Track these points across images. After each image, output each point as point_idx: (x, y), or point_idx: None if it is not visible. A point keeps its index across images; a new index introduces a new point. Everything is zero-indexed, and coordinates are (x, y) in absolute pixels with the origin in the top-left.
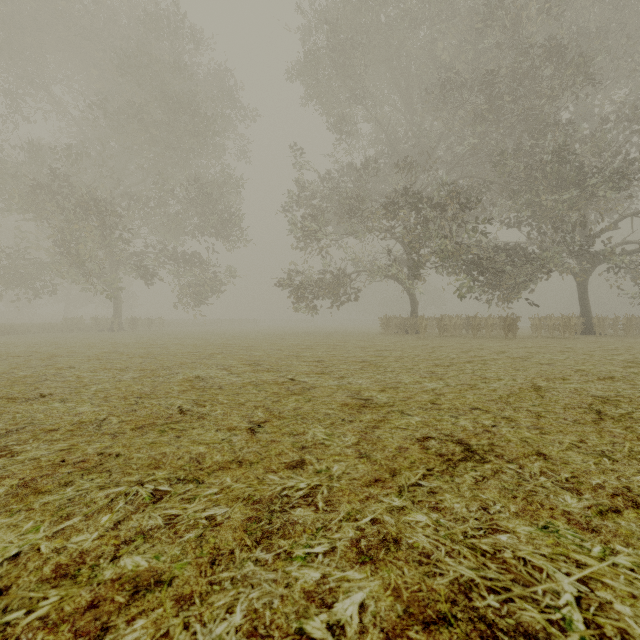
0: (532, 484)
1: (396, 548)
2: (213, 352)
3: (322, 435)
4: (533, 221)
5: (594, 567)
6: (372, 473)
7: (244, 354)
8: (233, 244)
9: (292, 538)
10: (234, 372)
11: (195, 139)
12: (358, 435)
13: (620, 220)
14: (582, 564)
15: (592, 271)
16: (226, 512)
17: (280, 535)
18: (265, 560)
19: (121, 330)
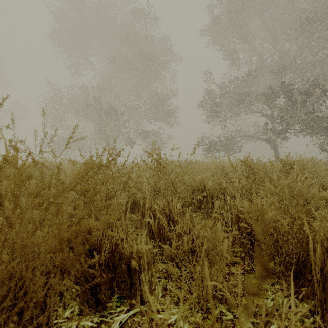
0: None
1: None
2: None
3: None
4: None
5: None
6: None
7: None
8: (170, 125)
9: None
10: None
11: (154, 73)
12: None
13: None
14: None
15: None
16: None
17: None
18: None
19: None
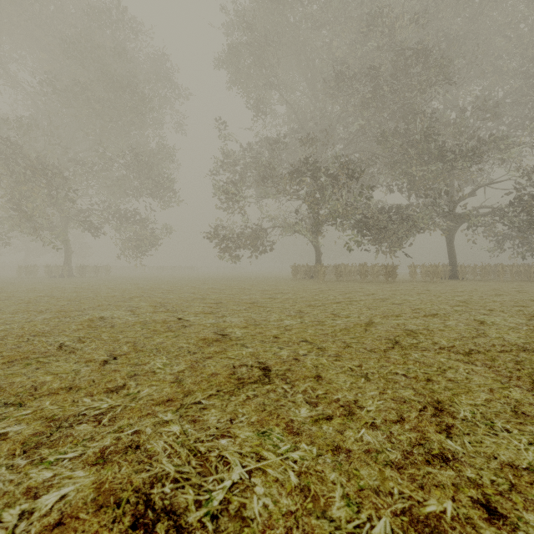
0: (287, 400)
1: (132, 452)
2: (135, 295)
3: (160, 365)
4: (410, 188)
5: (270, 460)
6: (170, 394)
7: (160, 297)
8: (169, 203)
9: (56, 447)
10: (136, 313)
11: (134, 114)
12: (189, 364)
13: (477, 189)
14: (263, 459)
15: (457, 229)
16: (21, 429)
17: (49, 445)
18: (18, 465)
19: (71, 276)
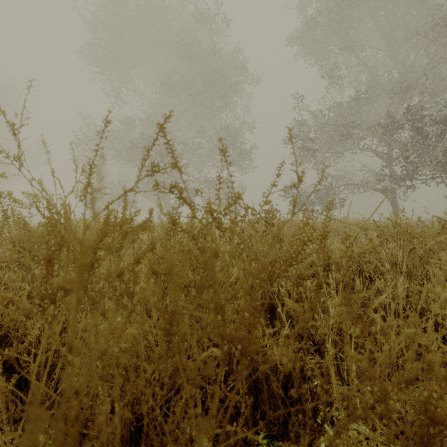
0: None
1: None
2: None
3: None
4: None
5: None
6: None
7: None
8: (244, 171)
9: None
10: None
11: (223, 100)
12: None
13: None
14: None
15: None
16: None
17: None
18: None
19: None
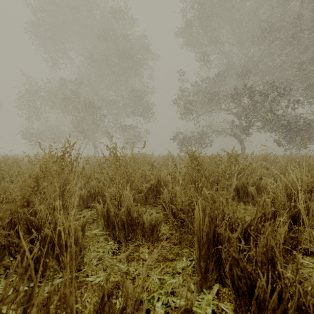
0: None
1: None
2: None
3: None
4: None
5: None
6: None
7: None
8: (147, 120)
9: None
10: None
11: (132, 70)
12: None
13: None
14: None
15: None
16: None
17: None
18: None
19: None
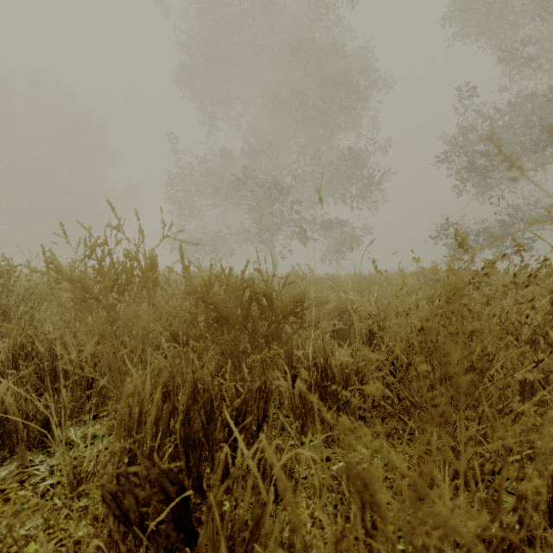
0: None
1: None
2: None
3: None
4: None
5: None
6: None
7: None
8: (373, 205)
9: None
10: None
11: (347, 113)
12: None
13: None
14: None
15: None
16: None
17: None
18: None
19: None
